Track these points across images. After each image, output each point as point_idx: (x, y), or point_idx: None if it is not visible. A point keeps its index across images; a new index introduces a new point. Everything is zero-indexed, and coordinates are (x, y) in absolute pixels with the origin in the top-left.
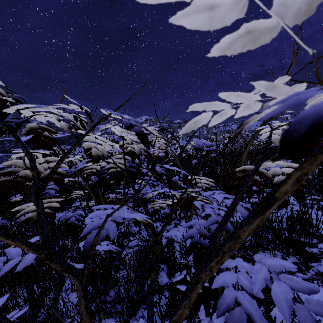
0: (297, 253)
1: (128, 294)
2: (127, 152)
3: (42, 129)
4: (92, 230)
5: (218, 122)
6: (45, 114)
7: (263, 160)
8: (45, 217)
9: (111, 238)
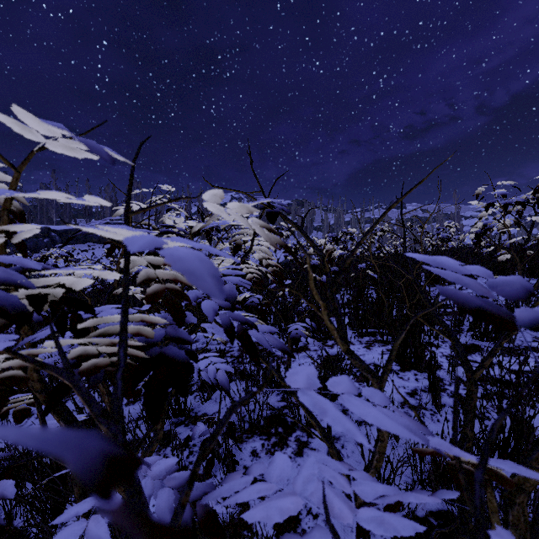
0: None
1: None
2: (158, 292)
3: None
4: None
5: None
6: None
7: None
8: None
9: None
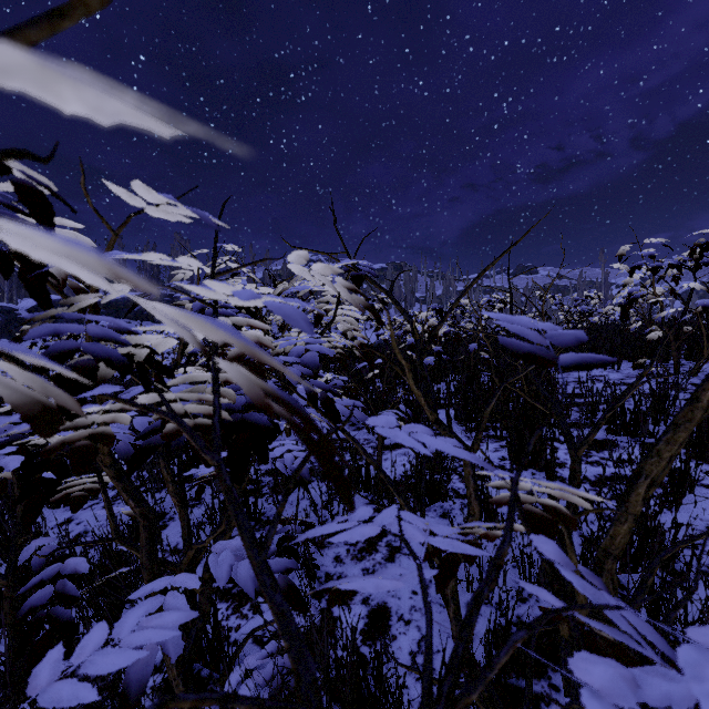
0: None
1: None
2: (239, 357)
3: None
4: None
5: None
6: None
7: None
8: None
9: None
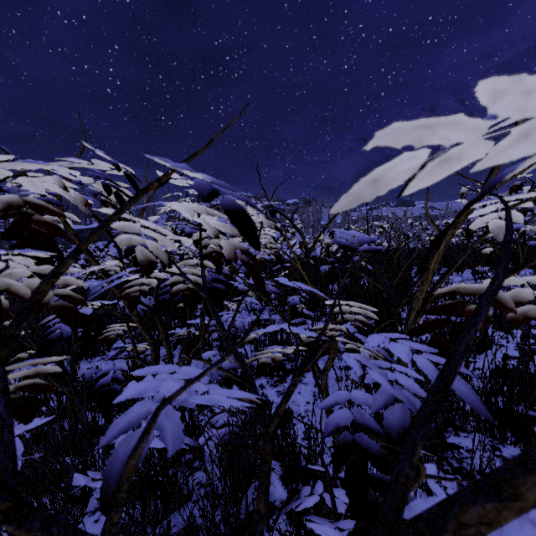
0: (521, 440)
1: (209, 526)
2: (209, 254)
3: (30, 207)
4: (128, 430)
5: (429, 184)
6: (37, 176)
7: (505, 273)
8: (8, 411)
9: (169, 453)
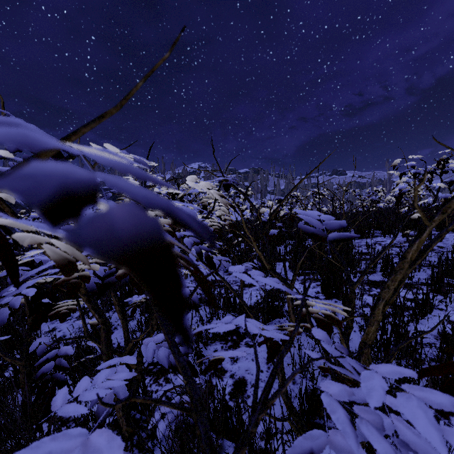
0: None
1: None
2: None
3: None
4: None
5: None
6: None
7: None
8: None
9: None
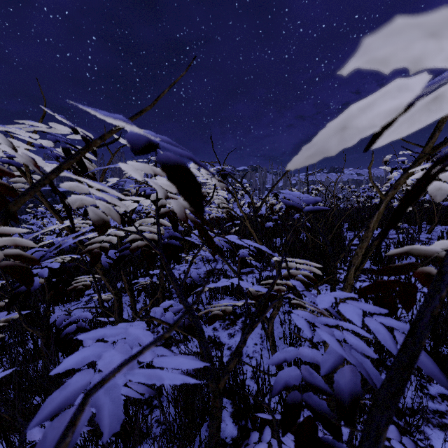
0: None
1: None
2: (165, 213)
3: None
4: (62, 408)
5: (408, 132)
6: None
7: None
8: None
9: (104, 437)
